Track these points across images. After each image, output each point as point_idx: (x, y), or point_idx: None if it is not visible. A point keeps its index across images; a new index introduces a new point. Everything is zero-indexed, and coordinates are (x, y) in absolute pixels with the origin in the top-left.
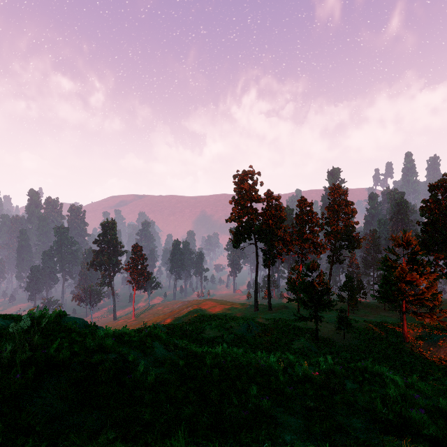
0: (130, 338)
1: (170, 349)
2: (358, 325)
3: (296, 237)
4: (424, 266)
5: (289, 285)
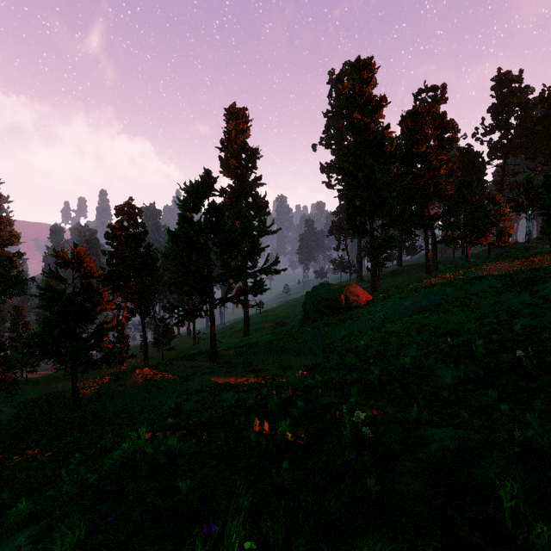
0: None
1: None
2: (0, 418)
3: None
4: (102, 293)
5: None
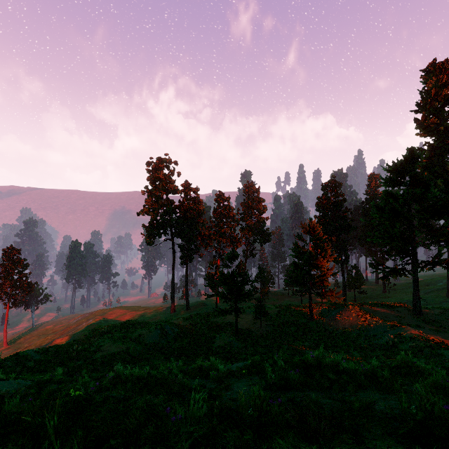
0: None
1: None
2: (272, 311)
3: (214, 232)
4: (326, 250)
5: (208, 280)
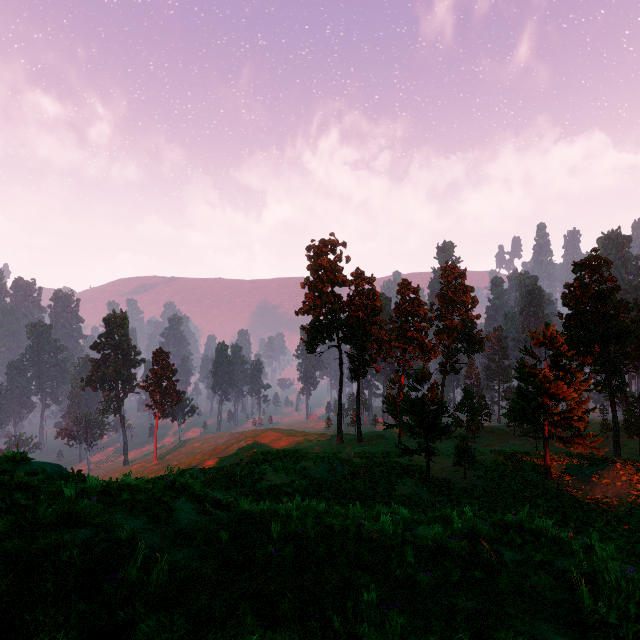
0: (135, 494)
1: (205, 510)
2: (483, 458)
3: (396, 337)
4: (574, 372)
5: (387, 404)
